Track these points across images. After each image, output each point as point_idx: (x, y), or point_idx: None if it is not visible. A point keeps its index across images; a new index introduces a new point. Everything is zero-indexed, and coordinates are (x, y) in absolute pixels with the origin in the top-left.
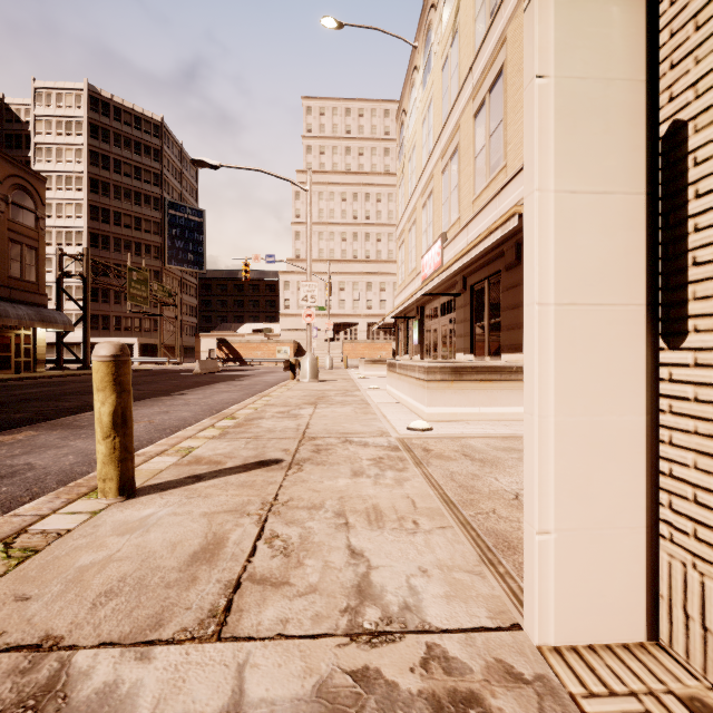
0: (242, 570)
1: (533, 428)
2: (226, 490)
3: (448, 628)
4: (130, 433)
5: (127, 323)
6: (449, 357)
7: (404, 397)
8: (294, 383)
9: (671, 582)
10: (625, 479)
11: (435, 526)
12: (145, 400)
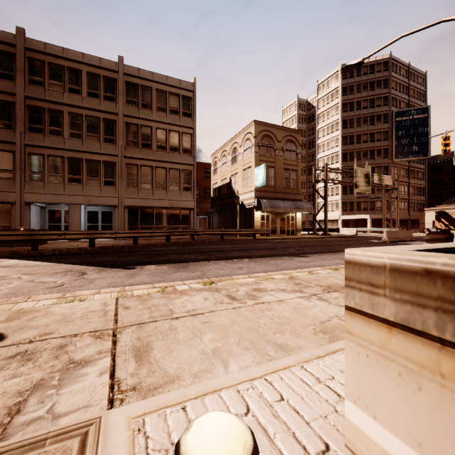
0: None
1: None
2: None
3: None
4: None
5: (364, 205)
6: None
7: None
8: None
9: None
10: None
11: None
12: (270, 257)
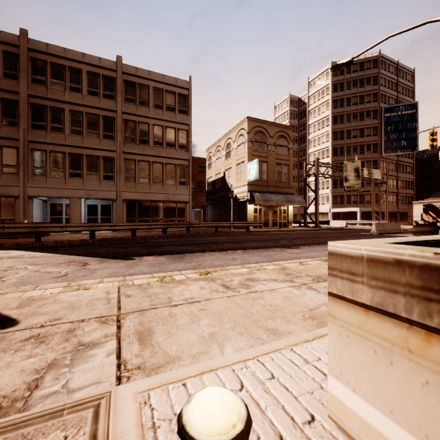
0: None
1: None
2: None
3: None
4: None
5: (354, 199)
6: None
7: None
8: None
9: None
10: None
11: None
12: (262, 249)
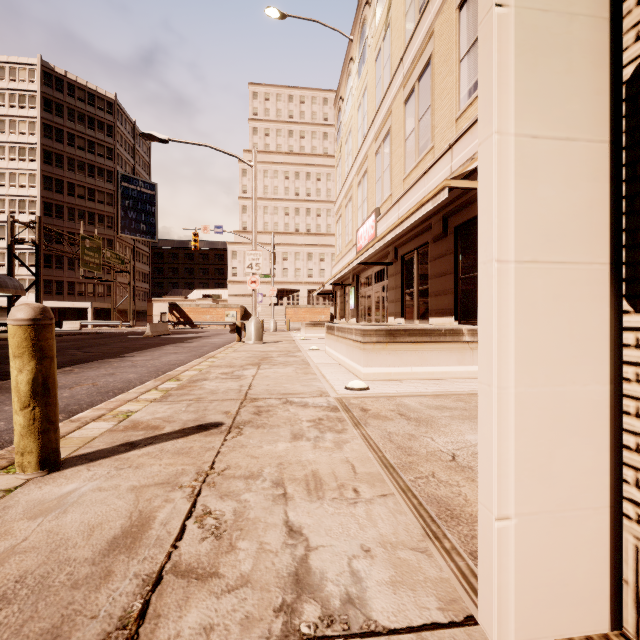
0: (165, 559)
1: (491, 400)
2: (160, 459)
3: (396, 627)
4: (53, 402)
5: (81, 288)
6: (382, 320)
7: (342, 357)
8: (240, 345)
9: (638, 567)
10: (588, 455)
11: (375, 494)
12: (92, 362)
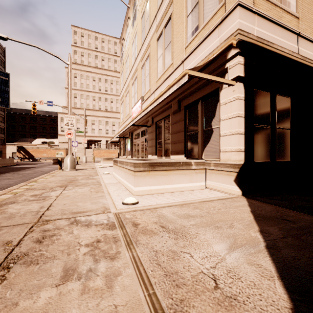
0: None
1: None
2: None
3: None
4: None
5: None
6: (145, 156)
7: (122, 179)
8: (59, 172)
9: None
10: None
11: None
12: None
